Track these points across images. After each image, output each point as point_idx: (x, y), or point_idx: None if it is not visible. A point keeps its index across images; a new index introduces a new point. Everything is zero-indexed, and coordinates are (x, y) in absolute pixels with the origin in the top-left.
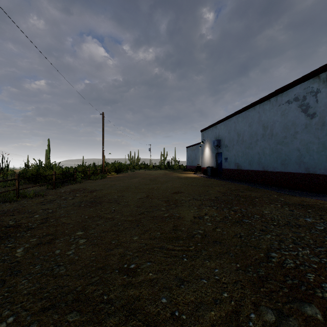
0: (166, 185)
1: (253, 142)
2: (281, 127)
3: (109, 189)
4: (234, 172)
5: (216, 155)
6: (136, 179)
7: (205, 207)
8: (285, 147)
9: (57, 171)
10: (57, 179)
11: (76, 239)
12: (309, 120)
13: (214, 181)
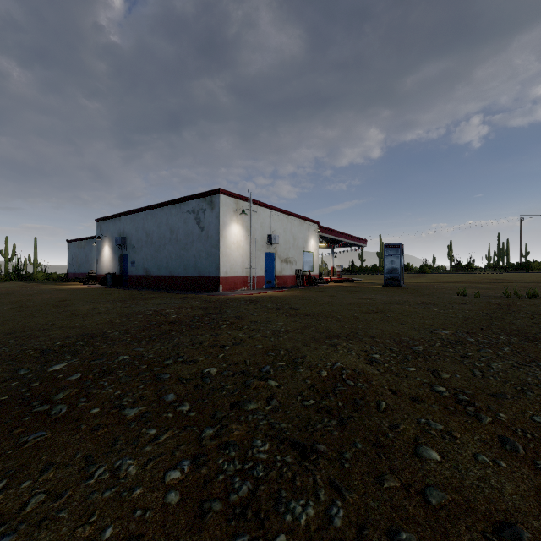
0: (43, 297)
1: (162, 245)
2: (184, 234)
3: None
4: (143, 279)
5: (121, 258)
6: None
7: (100, 304)
8: (187, 253)
9: None
10: None
11: None
12: (201, 232)
13: (116, 290)
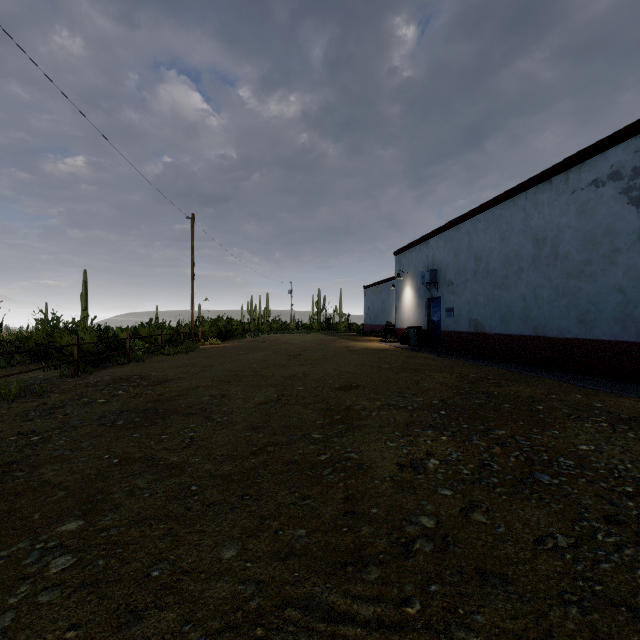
0: (324, 369)
1: (510, 275)
2: (577, 241)
3: (195, 378)
4: (468, 338)
5: (428, 303)
6: (259, 353)
7: (422, 431)
8: (589, 285)
9: (88, 338)
10: (88, 353)
11: (46, 557)
12: None
13: (426, 357)
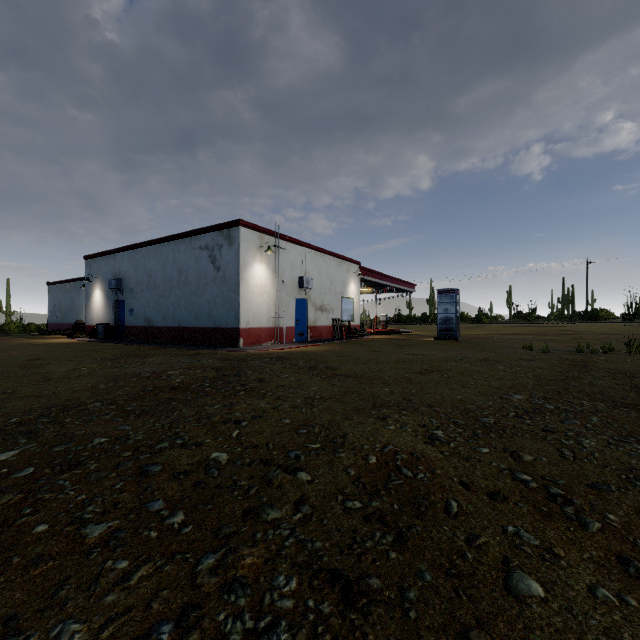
0: (9, 354)
1: (167, 289)
2: (195, 276)
3: None
4: (144, 331)
5: (116, 304)
6: None
7: (84, 364)
8: (199, 299)
9: None
10: None
11: None
12: (217, 273)
13: (108, 345)
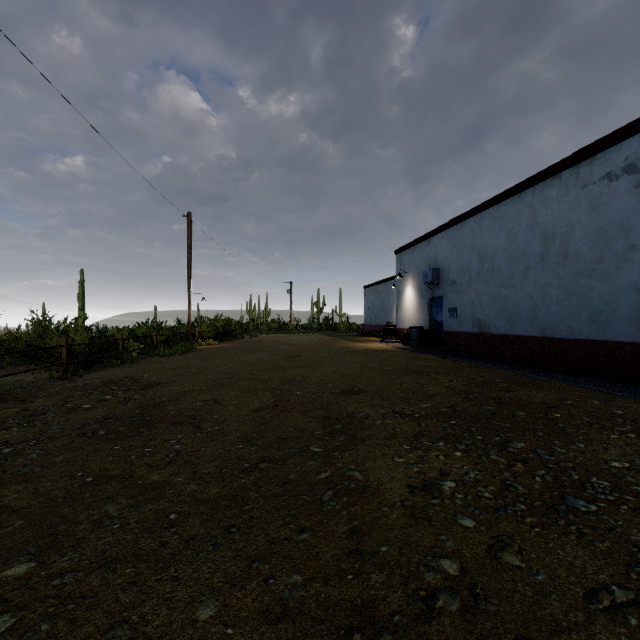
0: (324, 371)
1: (517, 273)
2: (589, 238)
3: (188, 382)
4: (472, 339)
5: (430, 303)
6: (256, 354)
7: (432, 444)
8: (601, 284)
9: (78, 339)
10: (79, 355)
11: None
12: None
13: (428, 359)
